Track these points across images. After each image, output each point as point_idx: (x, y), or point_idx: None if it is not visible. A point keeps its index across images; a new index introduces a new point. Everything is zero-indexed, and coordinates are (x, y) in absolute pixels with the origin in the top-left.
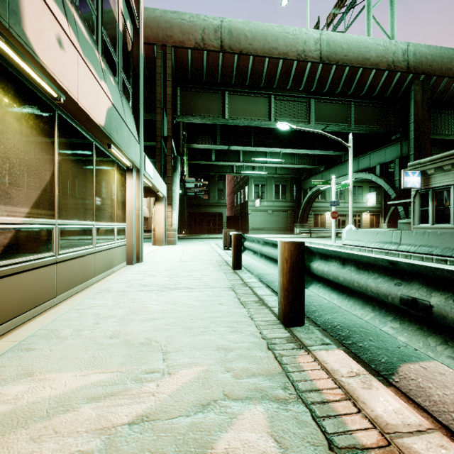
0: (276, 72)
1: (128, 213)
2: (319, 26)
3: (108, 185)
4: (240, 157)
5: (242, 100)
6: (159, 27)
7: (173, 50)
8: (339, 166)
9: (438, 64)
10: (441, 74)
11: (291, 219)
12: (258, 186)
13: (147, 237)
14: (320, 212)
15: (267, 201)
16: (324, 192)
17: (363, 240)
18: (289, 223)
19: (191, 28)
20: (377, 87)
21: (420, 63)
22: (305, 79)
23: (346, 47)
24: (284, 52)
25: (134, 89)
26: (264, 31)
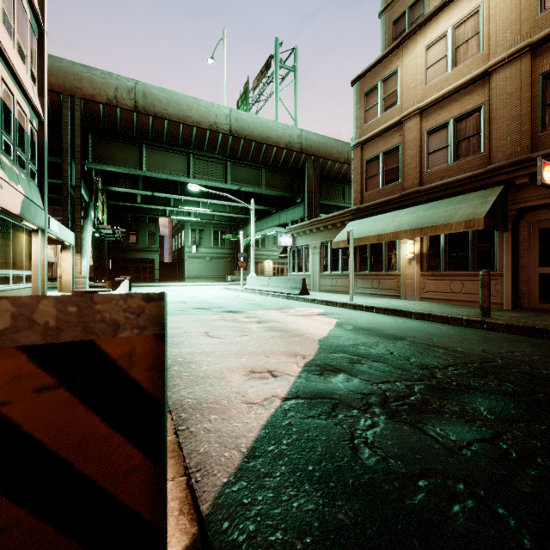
0: (191, 136)
1: (34, 263)
2: (248, 86)
3: (19, 245)
4: (171, 202)
5: (160, 155)
6: (67, 77)
7: (83, 101)
8: (268, 218)
9: (324, 150)
10: (326, 157)
11: (231, 267)
12: (196, 231)
13: (53, 287)
14: (260, 260)
15: (205, 248)
16: (264, 240)
17: (254, 285)
18: (229, 270)
19: (103, 85)
20: (281, 160)
21: (310, 147)
22: (219, 145)
23: (252, 125)
24: (197, 121)
25: (39, 167)
26: (178, 100)
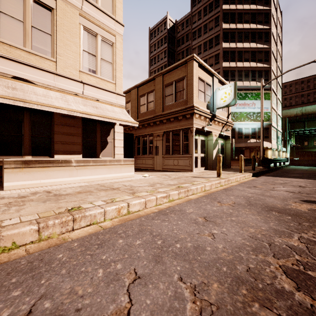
0: None
1: (280, 156)
2: None
3: (279, 153)
4: None
5: (311, 122)
6: (284, 114)
7: (287, 118)
8: None
9: None
10: None
11: None
12: None
13: None
14: None
15: None
16: None
17: None
18: None
19: (293, 112)
20: None
21: None
22: None
23: None
24: None
25: (281, 140)
26: None
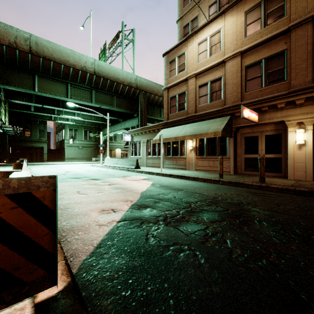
0: (69, 73)
1: None
2: (105, 46)
3: None
4: (55, 111)
5: (48, 82)
6: None
7: None
8: (117, 124)
9: (149, 88)
10: (150, 92)
11: (95, 152)
12: (72, 130)
13: None
14: (113, 148)
15: (78, 140)
16: (115, 137)
17: (109, 163)
18: (94, 154)
19: (6, 33)
20: (125, 92)
21: (142, 86)
22: (87, 80)
23: (108, 70)
24: (73, 64)
25: None
26: (60, 50)
